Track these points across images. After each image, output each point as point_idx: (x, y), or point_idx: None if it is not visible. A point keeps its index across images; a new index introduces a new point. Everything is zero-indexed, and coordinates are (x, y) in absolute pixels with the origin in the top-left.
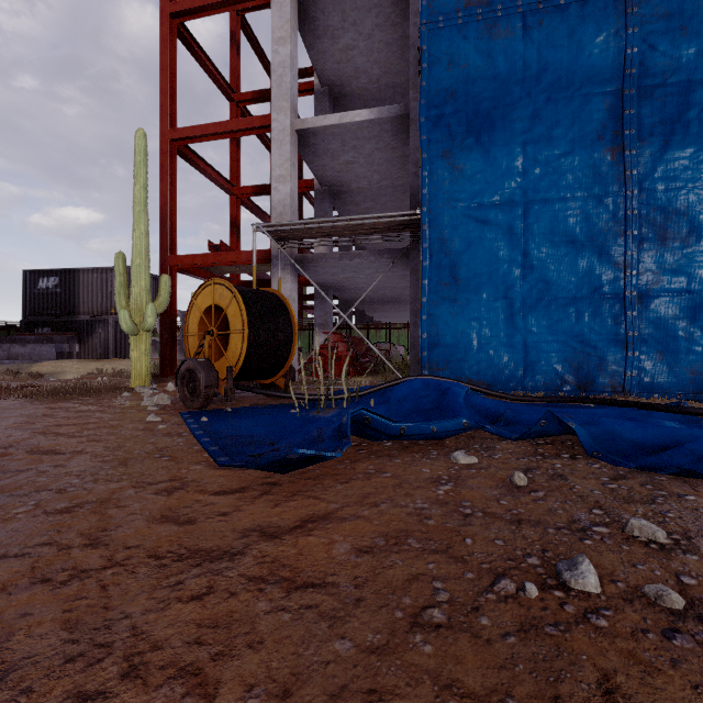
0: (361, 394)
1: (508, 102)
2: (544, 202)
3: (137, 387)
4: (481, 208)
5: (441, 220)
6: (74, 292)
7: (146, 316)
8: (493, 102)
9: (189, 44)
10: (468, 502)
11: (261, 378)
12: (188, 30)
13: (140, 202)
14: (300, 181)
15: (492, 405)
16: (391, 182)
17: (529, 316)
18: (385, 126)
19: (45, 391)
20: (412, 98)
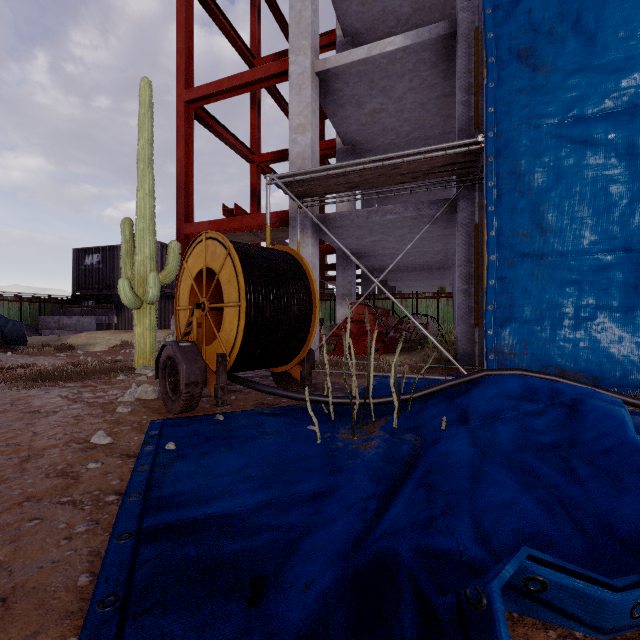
0: (414, 397)
1: None
2: None
3: (138, 367)
4: (581, 122)
5: (516, 145)
6: (113, 268)
7: (148, 287)
8: None
9: (207, 4)
10: None
11: (270, 366)
12: None
13: (143, 159)
14: (321, 142)
15: None
16: (423, 134)
17: None
18: (422, 55)
19: (28, 375)
20: (461, 8)
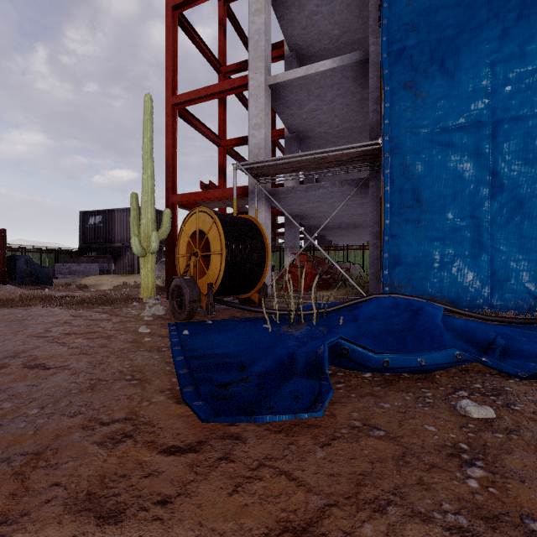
0: (329, 311)
1: (473, 26)
2: (514, 120)
3: (144, 298)
4: (445, 131)
5: (402, 146)
6: (111, 226)
7: (151, 242)
8: (458, 28)
9: (187, 30)
10: (534, 520)
11: (238, 293)
12: (186, 19)
13: (147, 152)
14: (272, 131)
15: (477, 330)
16: (349, 125)
17: (498, 235)
18: (345, 73)
19: (76, 301)
20: (371, 43)
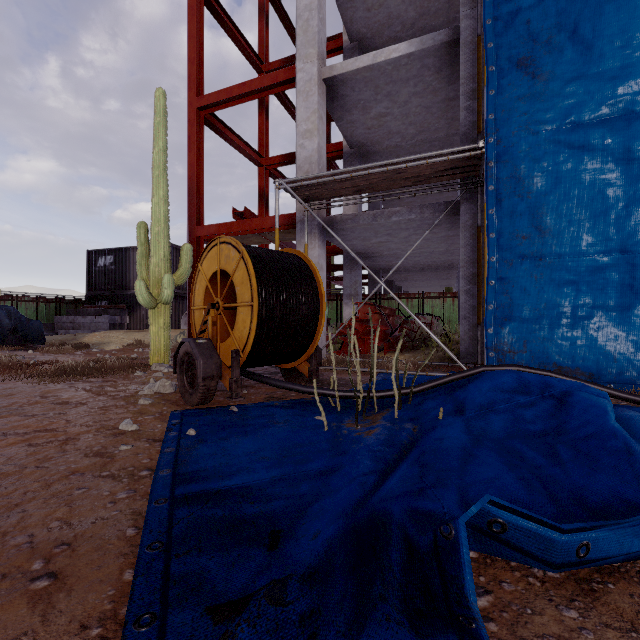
0: (414, 391)
1: None
2: None
3: (154, 364)
4: (578, 128)
5: (515, 151)
6: (125, 269)
7: (163, 288)
8: None
9: (217, 13)
10: None
11: (280, 363)
12: None
13: (158, 166)
14: (328, 145)
15: None
16: (428, 136)
17: None
18: (426, 61)
19: (53, 370)
20: (464, 15)
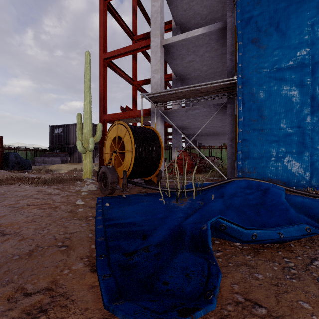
0: (203, 189)
1: (299, 0)
2: None
3: (85, 179)
4: (279, 70)
5: (250, 81)
6: (68, 134)
7: (89, 143)
8: (288, 2)
9: (112, 13)
10: None
11: (143, 177)
12: (112, 6)
13: (87, 87)
14: (165, 75)
15: (313, 206)
16: (213, 71)
17: (316, 139)
18: (211, 37)
19: (41, 181)
20: (228, 16)
